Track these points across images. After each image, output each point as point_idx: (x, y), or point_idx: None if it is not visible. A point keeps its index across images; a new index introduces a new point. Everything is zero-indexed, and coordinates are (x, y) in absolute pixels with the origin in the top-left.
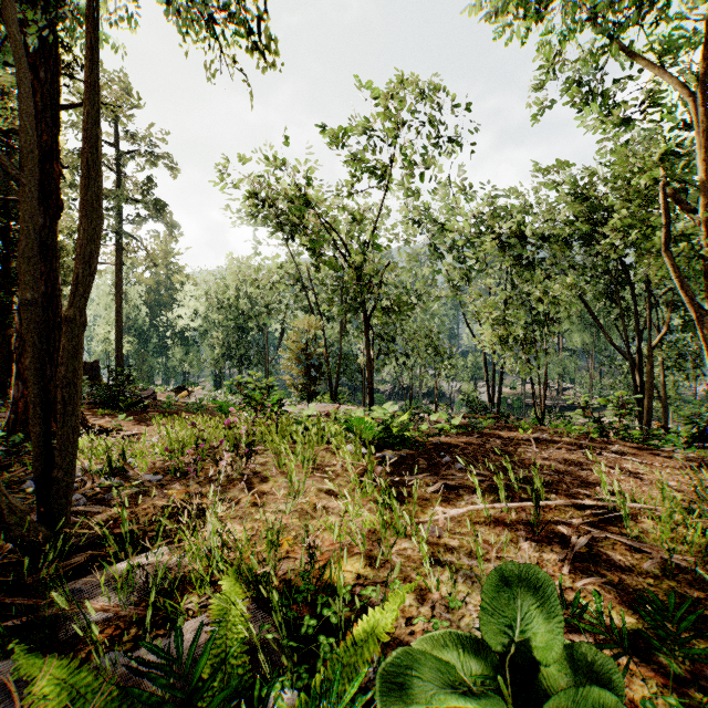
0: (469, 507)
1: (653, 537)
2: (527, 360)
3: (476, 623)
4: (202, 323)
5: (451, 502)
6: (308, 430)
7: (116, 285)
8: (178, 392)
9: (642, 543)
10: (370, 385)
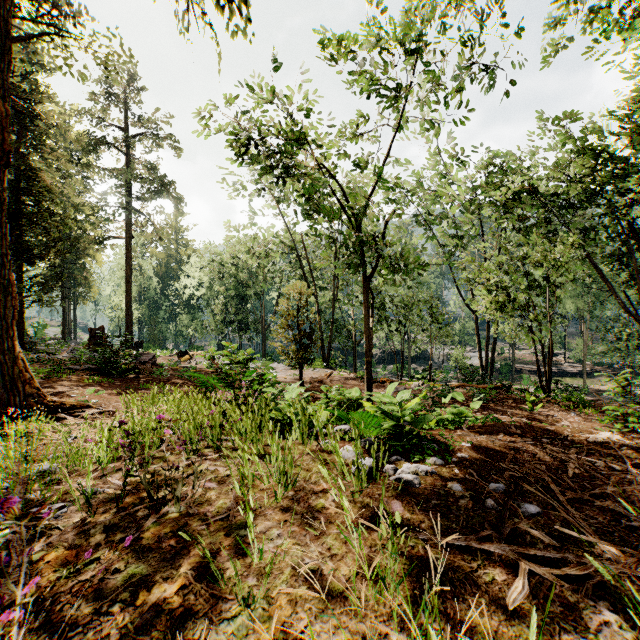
0: None
1: None
2: (531, 327)
3: None
4: (206, 292)
5: (566, 637)
6: (291, 419)
7: (126, 257)
8: (181, 356)
9: None
10: (367, 358)
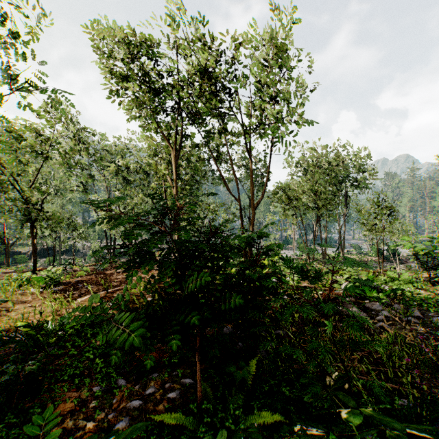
0: (89, 296)
1: (133, 290)
2: None
3: (88, 315)
4: None
5: (83, 297)
6: None
7: None
8: None
9: (131, 292)
10: (34, 258)
